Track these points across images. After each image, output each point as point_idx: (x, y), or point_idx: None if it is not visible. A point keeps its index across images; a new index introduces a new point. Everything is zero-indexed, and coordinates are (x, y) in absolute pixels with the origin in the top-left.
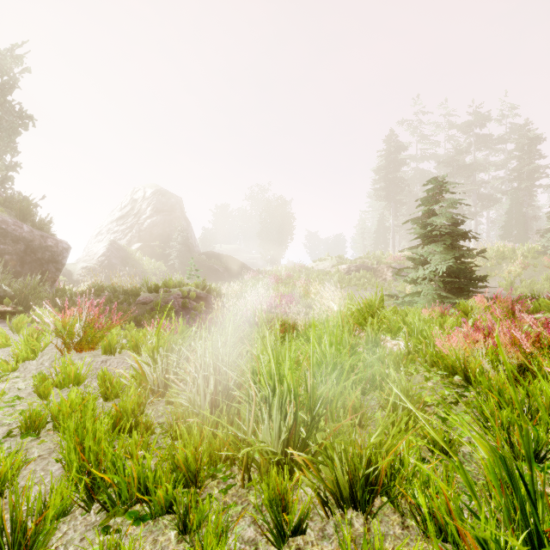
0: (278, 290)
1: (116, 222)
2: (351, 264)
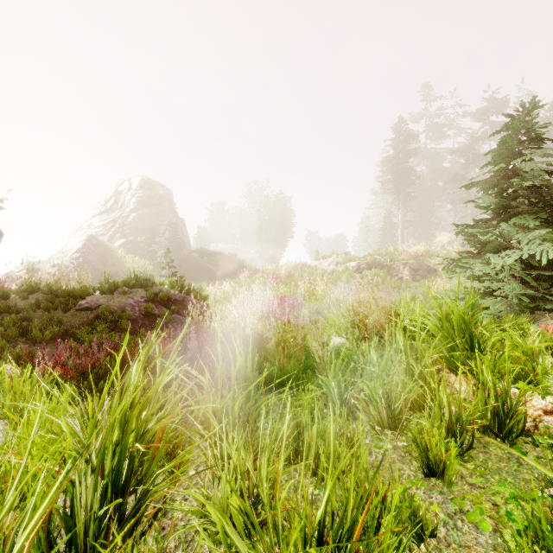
0: (278, 291)
1: (98, 216)
2: (360, 261)
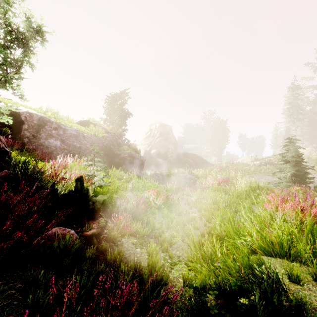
0: (221, 175)
1: (144, 140)
2: (261, 161)
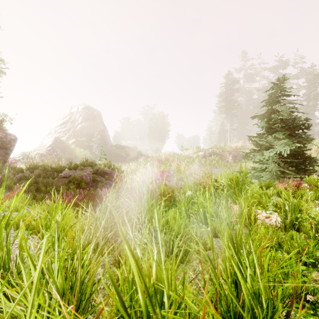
0: (160, 168)
1: (60, 126)
2: (205, 151)
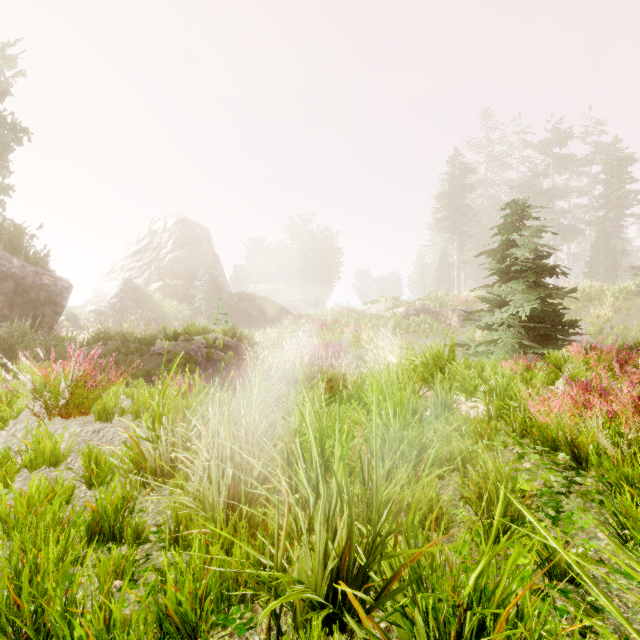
0: (323, 338)
1: (131, 257)
2: (409, 307)
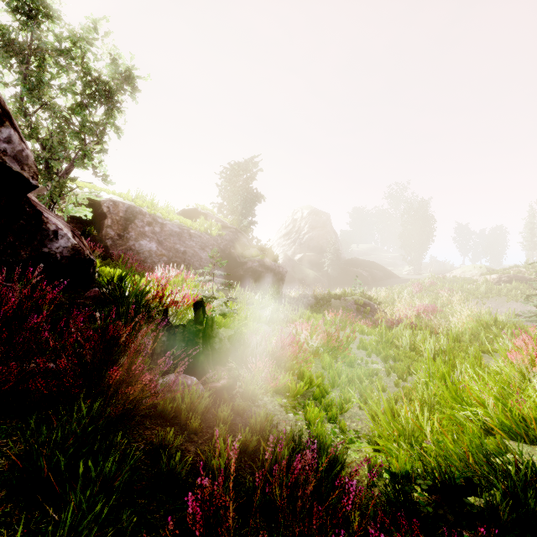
0: (422, 298)
1: (283, 237)
2: (501, 274)
